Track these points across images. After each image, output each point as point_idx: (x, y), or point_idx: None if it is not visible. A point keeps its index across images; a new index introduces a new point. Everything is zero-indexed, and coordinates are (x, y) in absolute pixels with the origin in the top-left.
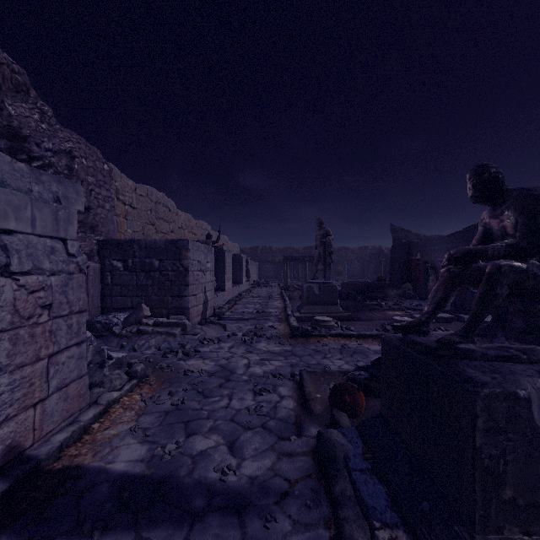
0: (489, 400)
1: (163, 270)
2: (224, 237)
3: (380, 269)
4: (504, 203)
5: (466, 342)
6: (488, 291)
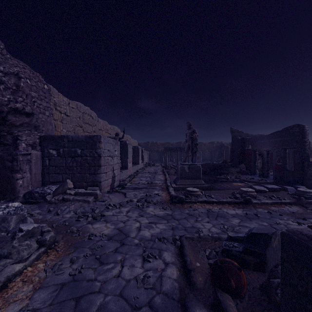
0: None
1: (83, 156)
2: (128, 136)
3: (223, 155)
4: None
5: None
6: None
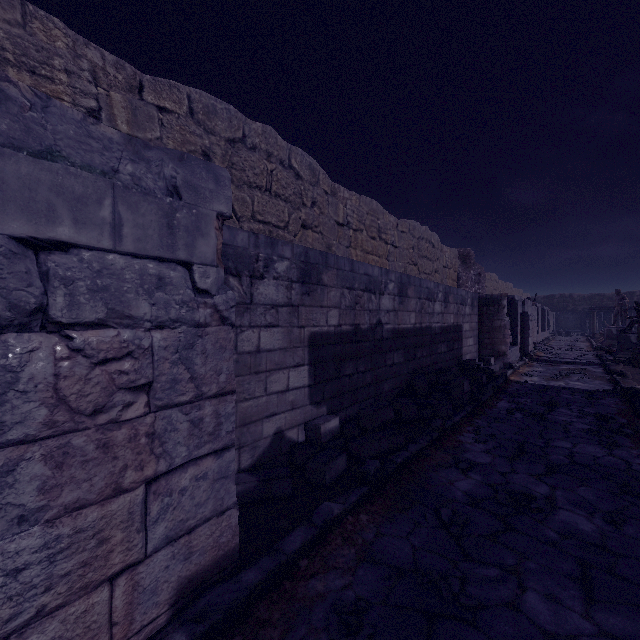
0: (622, 336)
1: None
2: (519, 291)
3: None
4: None
5: (628, 331)
6: (631, 323)
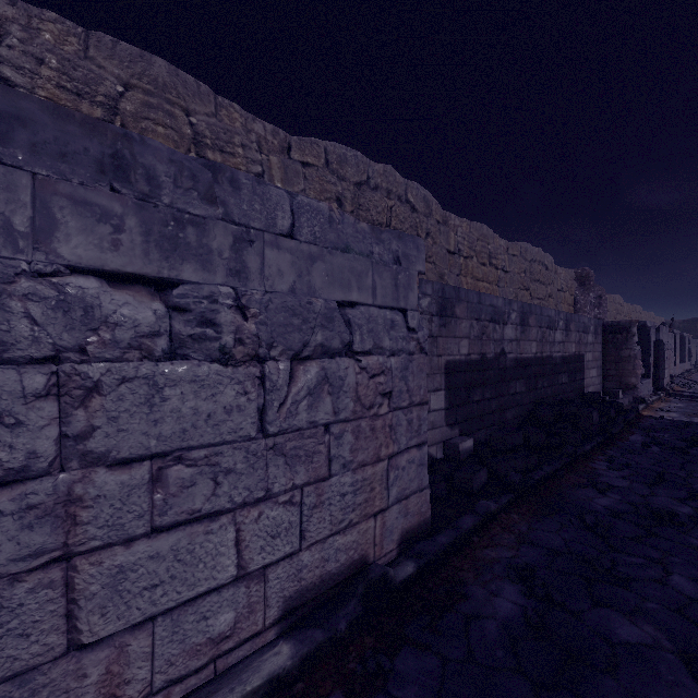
0: None
1: None
2: (650, 314)
3: None
4: None
5: None
6: None
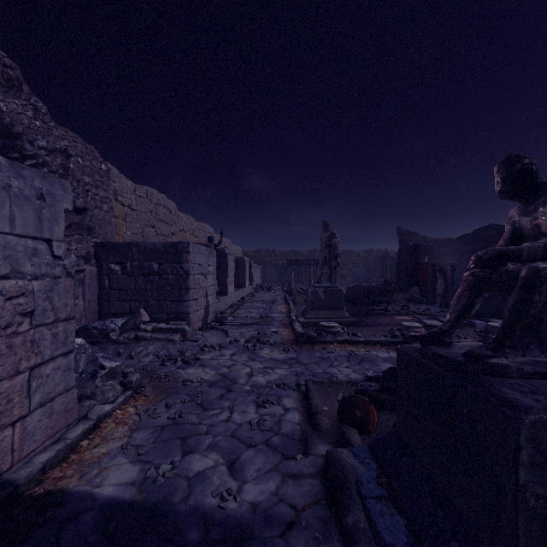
0: (535, 428)
1: (162, 273)
2: (226, 240)
3: (386, 273)
4: (538, 199)
5: (497, 356)
6: (524, 298)
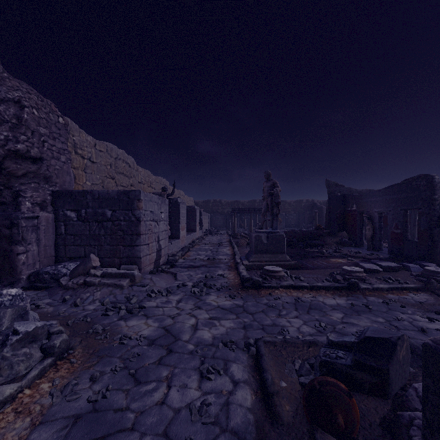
0: None
1: (115, 220)
2: (180, 192)
3: (315, 219)
4: None
5: None
6: None
